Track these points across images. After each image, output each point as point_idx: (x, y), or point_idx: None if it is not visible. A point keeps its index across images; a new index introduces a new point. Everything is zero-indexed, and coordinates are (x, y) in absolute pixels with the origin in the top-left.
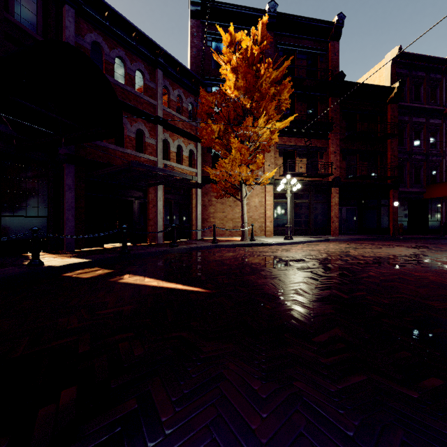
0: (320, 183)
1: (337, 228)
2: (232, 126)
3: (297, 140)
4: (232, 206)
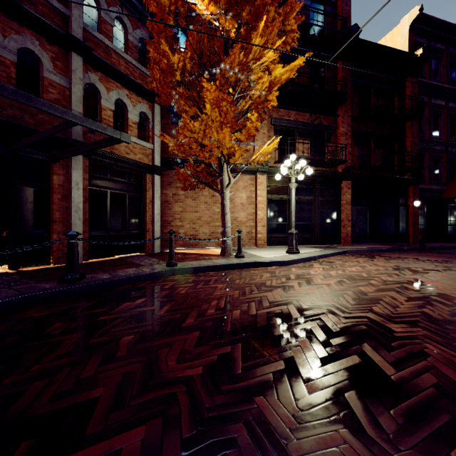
0: (328, 174)
1: (349, 234)
2: (209, 81)
3: (298, 115)
4: (209, 203)
